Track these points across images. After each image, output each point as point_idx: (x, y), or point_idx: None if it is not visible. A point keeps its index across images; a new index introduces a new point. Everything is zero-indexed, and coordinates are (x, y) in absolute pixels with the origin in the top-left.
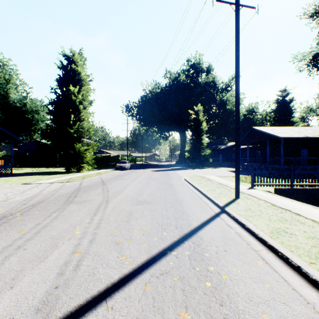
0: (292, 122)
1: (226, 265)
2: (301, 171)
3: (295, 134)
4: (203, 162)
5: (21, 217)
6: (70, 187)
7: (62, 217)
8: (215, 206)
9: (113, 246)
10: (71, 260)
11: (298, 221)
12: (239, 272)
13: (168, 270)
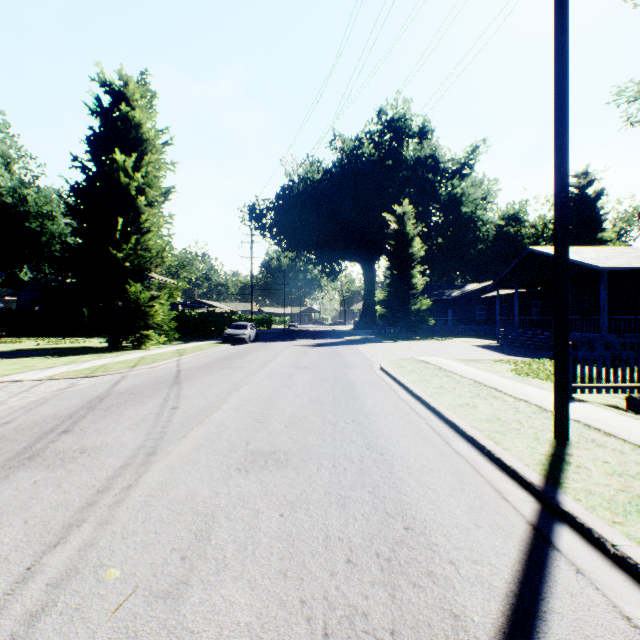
0: (601, 241)
1: None
2: None
3: (635, 262)
4: (415, 325)
5: None
6: (79, 395)
7: None
8: (507, 476)
9: None
10: None
11: None
12: None
13: None
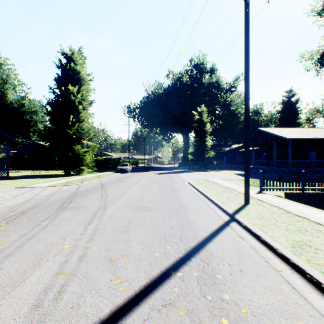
0: (298, 123)
1: (244, 292)
2: (313, 174)
3: (304, 136)
4: (207, 164)
5: (5, 227)
6: (66, 191)
7: (51, 227)
8: (223, 212)
9: (107, 265)
10: (53, 285)
11: (320, 231)
12: (262, 302)
13: (172, 300)
